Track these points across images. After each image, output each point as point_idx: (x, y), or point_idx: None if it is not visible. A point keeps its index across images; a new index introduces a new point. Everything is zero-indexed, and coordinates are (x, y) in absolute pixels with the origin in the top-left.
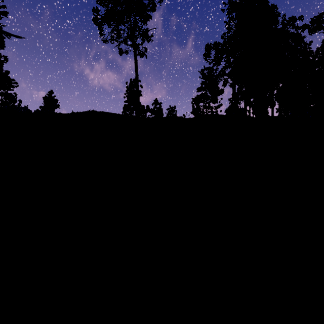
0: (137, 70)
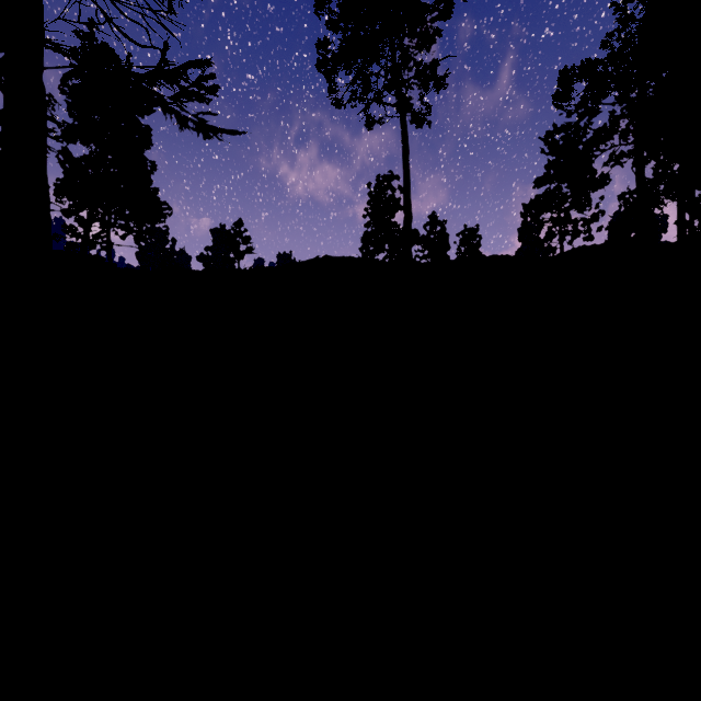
0: (407, 156)
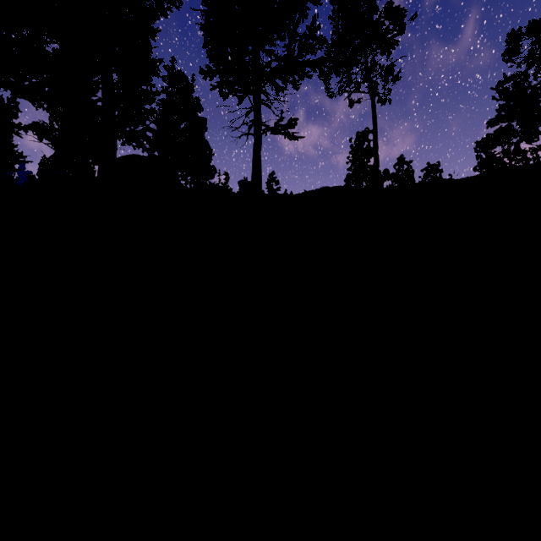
0: (376, 123)
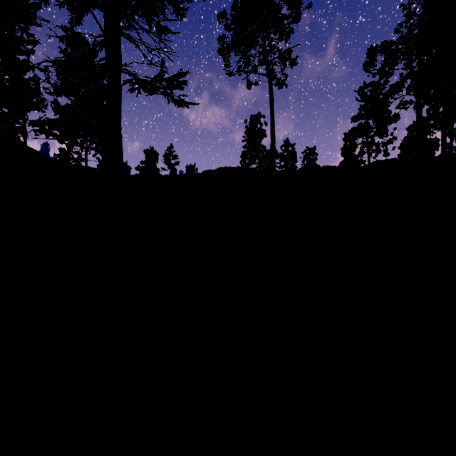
0: (273, 106)
